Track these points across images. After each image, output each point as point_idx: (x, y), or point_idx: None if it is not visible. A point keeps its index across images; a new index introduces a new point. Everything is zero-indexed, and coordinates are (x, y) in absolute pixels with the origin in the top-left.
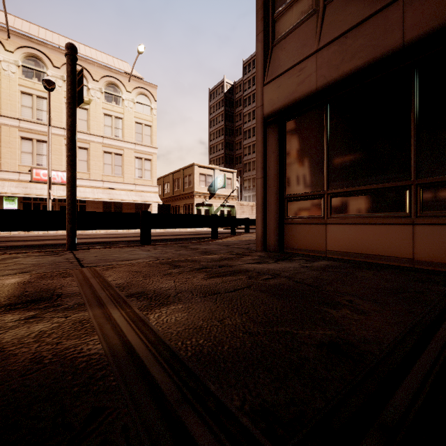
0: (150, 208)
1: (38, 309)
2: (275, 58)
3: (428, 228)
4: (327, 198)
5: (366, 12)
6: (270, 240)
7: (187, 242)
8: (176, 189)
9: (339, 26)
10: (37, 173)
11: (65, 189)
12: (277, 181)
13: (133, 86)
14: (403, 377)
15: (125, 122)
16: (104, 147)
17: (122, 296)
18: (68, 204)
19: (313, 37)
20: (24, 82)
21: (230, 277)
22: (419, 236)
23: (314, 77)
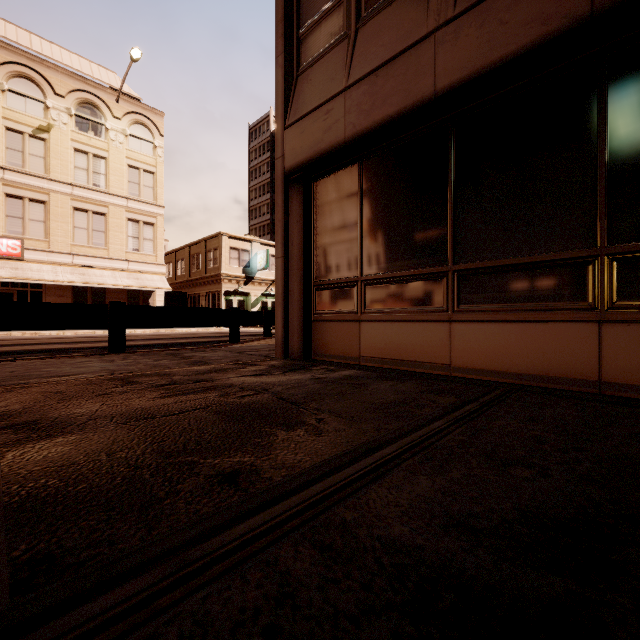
0: (153, 298)
1: None
2: (300, 92)
3: (465, 326)
4: (361, 286)
5: (399, 46)
6: (294, 344)
7: (186, 348)
8: (195, 270)
9: (370, 59)
10: None
11: (5, 266)
12: (302, 262)
13: (124, 109)
14: (275, 504)
15: (110, 164)
16: (75, 201)
17: None
18: None
19: (342, 69)
20: None
21: (195, 395)
22: (456, 336)
23: (342, 124)
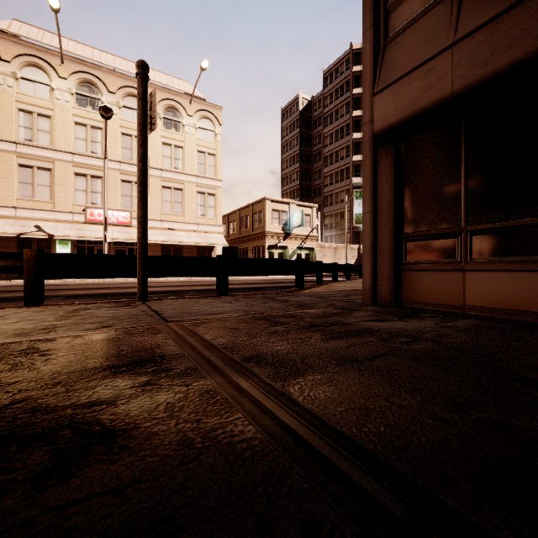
0: (214, 252)
1: (148, 374)
2: (389, 59)
3: None
4: (466, 236)
5: None
6: (382, 291)
7: (270, 293)
8: (244, 229)
9: (486, 8)
10: (91, 213)
11: (121, 231)
12: (393, 216)
13: (195, 108)
14: None
15: (185, 151)
16: (163, 181)
17: (236, 360)
18: (139, 247)
19: (446, 27)
20: (78, 111)
21: (355, 338)
22: None
23: (449, 79)
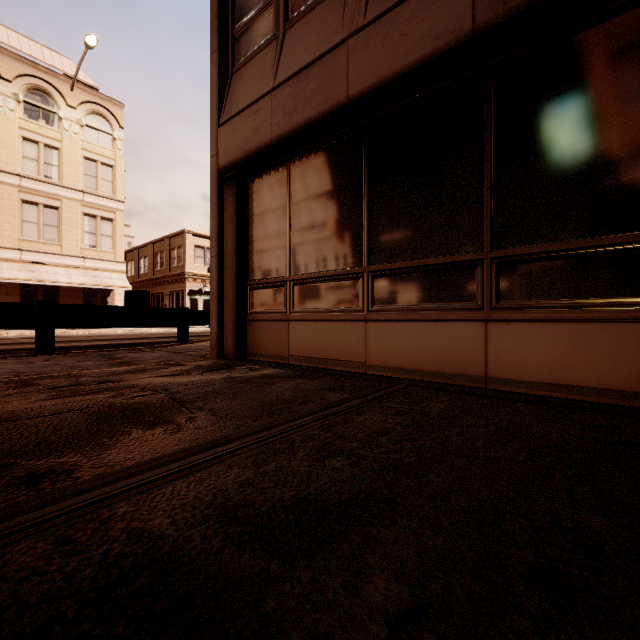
0: (112, 297)
1: None
2: (234, 90)
3: (378, 325)
4: (290, 286)
5: (318, 50)
6: (228, 344)
7: (125, 349)
8: (159, 268)
9: (294, 61)
10: None
11: None
12: (235, 261)
13: (80, 98)
14: (58, 503)
15: (64, 155)
16: (24, 193)
17: None
18: None
19: (270, 70)
20: None
21: (85, 396)
22: (371, 335)
23: (269, 124)
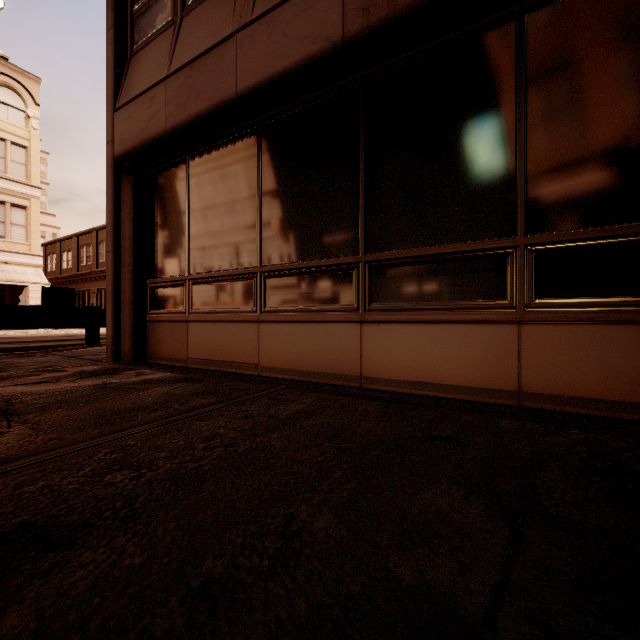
0: (25, 294)
1: None
2: (131, 74)
3: (269, 326)
4: (189, 285)
5: (210, 41)
6: (125, 346)
7: (12, 354)
8: (84, 263)
9: (188, 50)
10: None
11: None
12: (132, 258)
13: None
14: None
15: None
16: None
17: None
18: None
19: (167, 56)
20: None
21: None
22: (263, 336)
23: (164, 114)
